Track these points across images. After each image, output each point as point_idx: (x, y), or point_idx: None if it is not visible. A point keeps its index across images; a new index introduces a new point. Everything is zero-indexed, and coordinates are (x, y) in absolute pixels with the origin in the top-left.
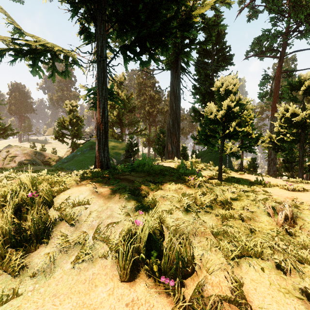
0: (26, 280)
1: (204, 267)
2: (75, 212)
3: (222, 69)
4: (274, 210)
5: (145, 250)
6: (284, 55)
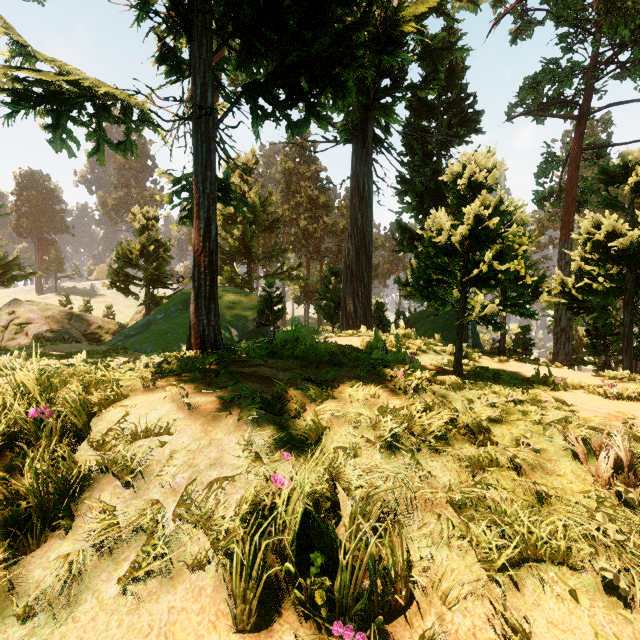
0: (9, 625)
1: (436, 590)
2: (138, 453)
3: (458, 142)
4: (587, 447)
5: (296, 547)
6: (588, 114)
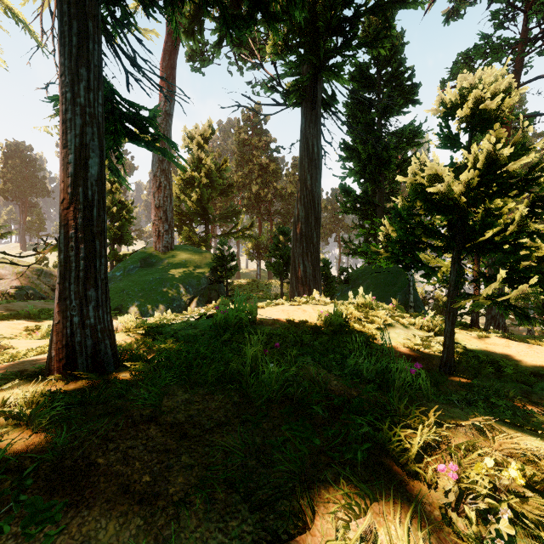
0: None
1: None
2: None
3: (397, 113)
4: None
5: None
6: (519, 85)
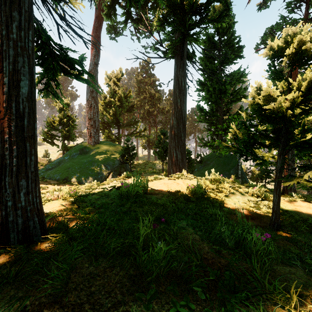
0: None
1: None
2: None
3: (230, 63)
4: None
5: None
6: None
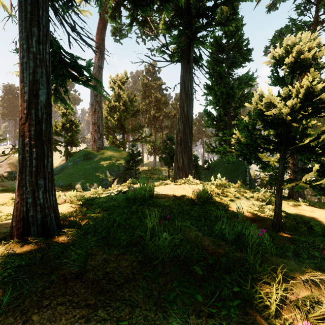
0: None
1: None
2: None
3: (238, 66)
4: None
5: None
6: None
